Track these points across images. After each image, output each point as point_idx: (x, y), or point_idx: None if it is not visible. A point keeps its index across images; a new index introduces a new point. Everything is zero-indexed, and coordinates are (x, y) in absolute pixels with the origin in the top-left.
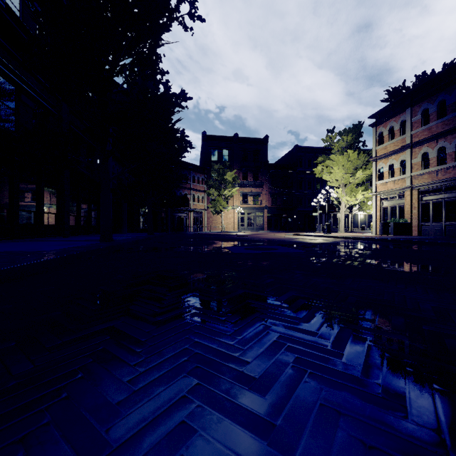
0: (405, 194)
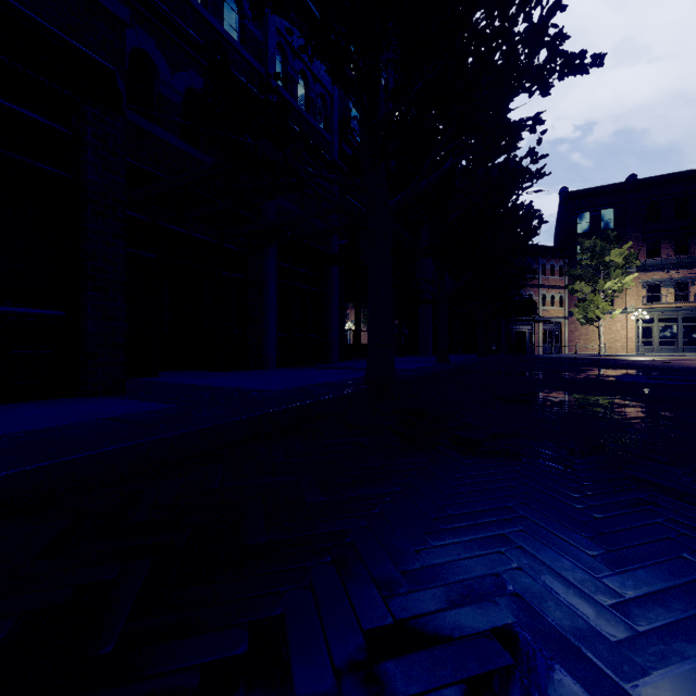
0: None
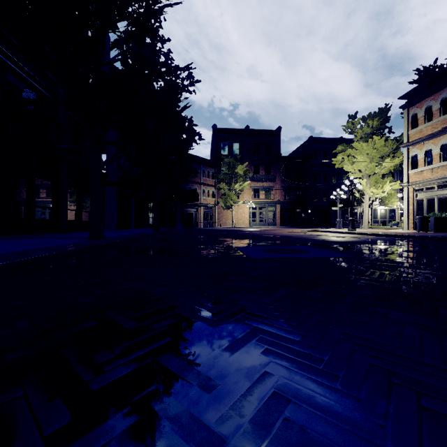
0: (446, 183)
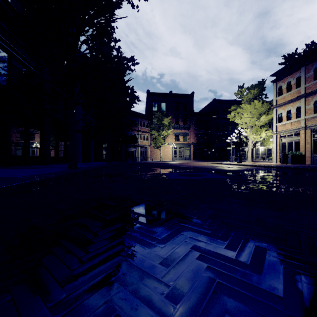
0: (300, 132)
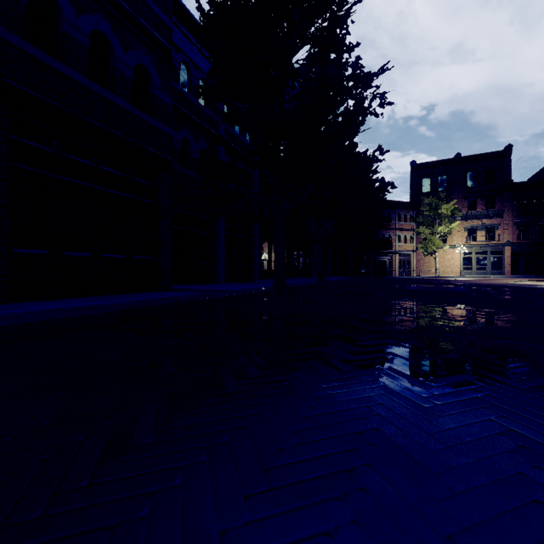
0: None
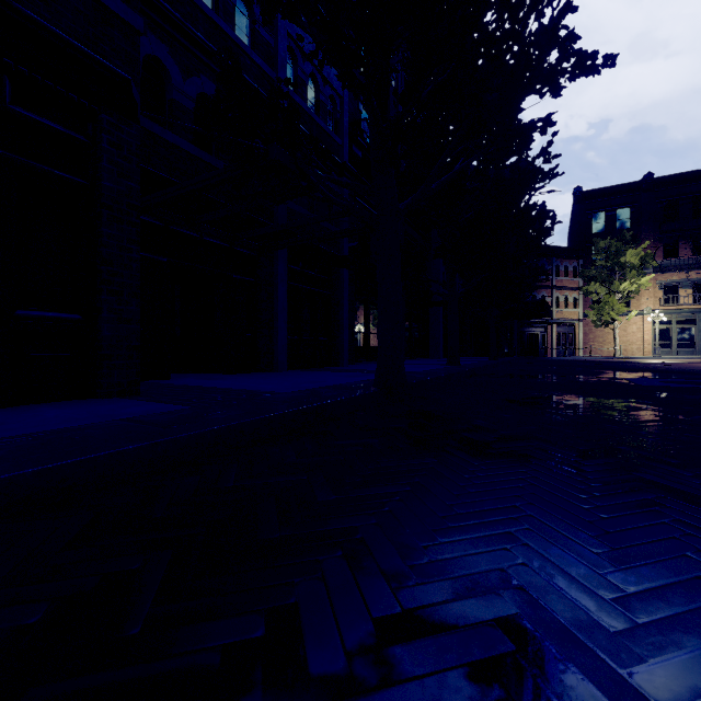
0: None
